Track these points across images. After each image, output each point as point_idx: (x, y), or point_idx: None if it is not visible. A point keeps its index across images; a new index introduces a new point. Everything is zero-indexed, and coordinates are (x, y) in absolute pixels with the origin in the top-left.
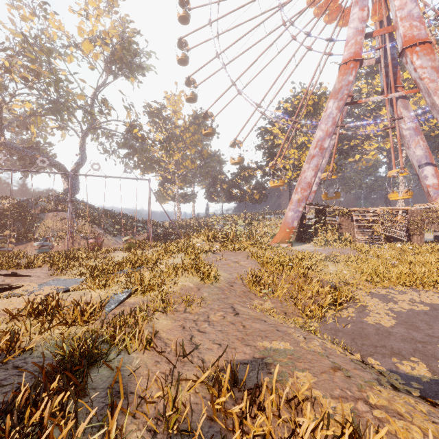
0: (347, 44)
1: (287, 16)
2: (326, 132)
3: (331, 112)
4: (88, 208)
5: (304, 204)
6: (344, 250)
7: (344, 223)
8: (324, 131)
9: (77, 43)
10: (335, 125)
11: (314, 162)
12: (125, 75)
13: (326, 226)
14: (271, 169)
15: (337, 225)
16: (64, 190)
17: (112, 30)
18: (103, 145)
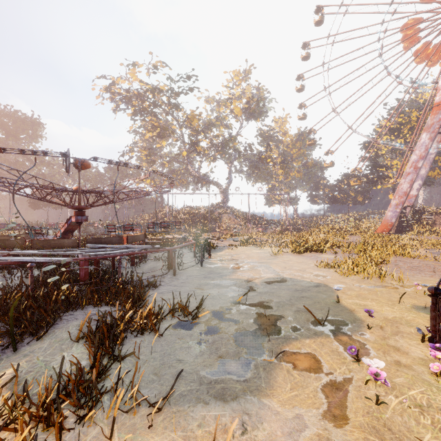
0: (439, 91)
1: (387, 69)
2: (420, 156)
3: (424, 142)
4: (238, 211)
5: (401, 207)
6: (430, 237)
7: (438, 220)
8: (418, 155)
9: (232, 109)
10: (428, 151)
11: (409, 178)
12: (254, 118)
13: (422, 222)
14: (374, 177)
15: (432, 221)
16: (221, 200)
17: (251, 94)
18: (235, 167)
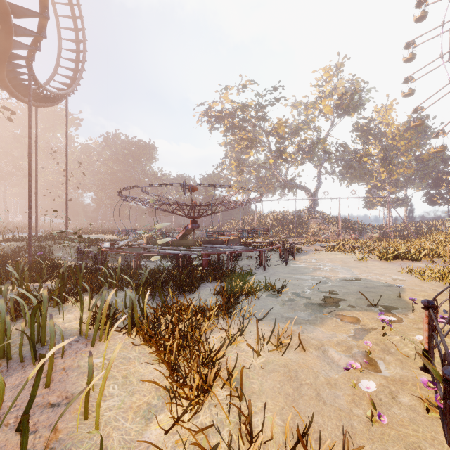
0: None
1: None
2: None
3: None
4: (328, 216)
5: None
6: None
7: None
8: None
9: (321, 109)
10: None
11: None
12: (348, 114)
13: None
14: None
15: None
16: (309, 205)
17: (343, 89)
18: (325, 168)
